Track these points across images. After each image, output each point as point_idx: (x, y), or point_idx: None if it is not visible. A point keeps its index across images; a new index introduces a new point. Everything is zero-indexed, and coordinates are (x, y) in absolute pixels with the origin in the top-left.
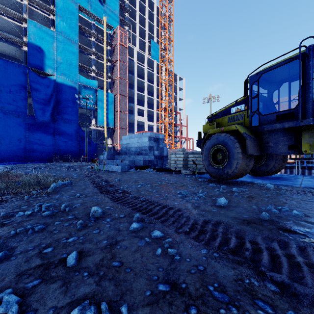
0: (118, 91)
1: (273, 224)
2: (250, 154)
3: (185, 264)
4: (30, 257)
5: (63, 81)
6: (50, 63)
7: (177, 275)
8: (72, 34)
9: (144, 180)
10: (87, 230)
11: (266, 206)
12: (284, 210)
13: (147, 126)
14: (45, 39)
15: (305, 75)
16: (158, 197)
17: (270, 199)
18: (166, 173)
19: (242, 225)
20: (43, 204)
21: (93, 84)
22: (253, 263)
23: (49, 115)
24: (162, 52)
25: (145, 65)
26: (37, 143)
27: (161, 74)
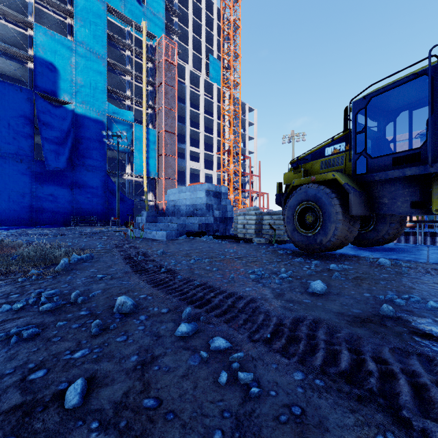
0: (164, 127)
1: (402, 325)
2: (355, 215)
3: (268, 402)
4: (4, 390)
5: (84, 111)
6: (66, 86)
7: (257, 429)
8: (98, 46)
9: (200, 252)
10: (106, 336)
11: (385, 294)
12: (413, 300)
13: (204, 176)
14: (59, 53)
15: (436, 99)
16: (220, 280)
17: (388, 283)
18: (231, 242)
19: (354, 326)
20: (44, 292)
21: (128, 116)
22: (384, 400)
23: (65, 159)
24: (224, 72)
25: (201, 90)
26: (47, 200)
27: (224, 103)
